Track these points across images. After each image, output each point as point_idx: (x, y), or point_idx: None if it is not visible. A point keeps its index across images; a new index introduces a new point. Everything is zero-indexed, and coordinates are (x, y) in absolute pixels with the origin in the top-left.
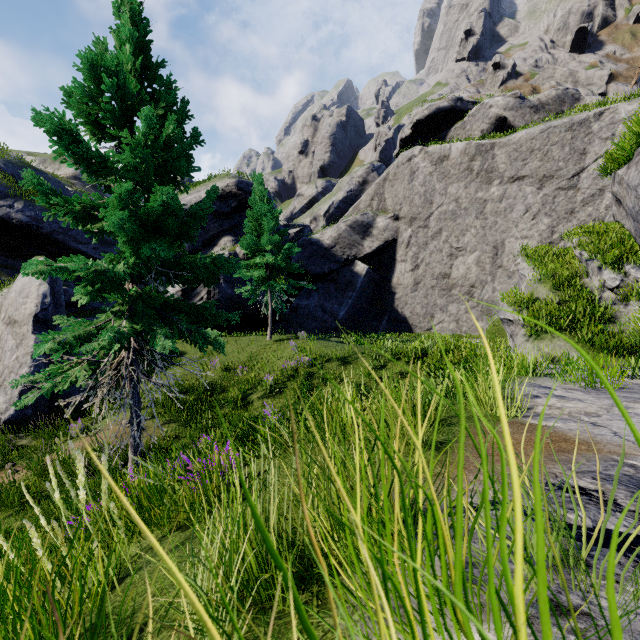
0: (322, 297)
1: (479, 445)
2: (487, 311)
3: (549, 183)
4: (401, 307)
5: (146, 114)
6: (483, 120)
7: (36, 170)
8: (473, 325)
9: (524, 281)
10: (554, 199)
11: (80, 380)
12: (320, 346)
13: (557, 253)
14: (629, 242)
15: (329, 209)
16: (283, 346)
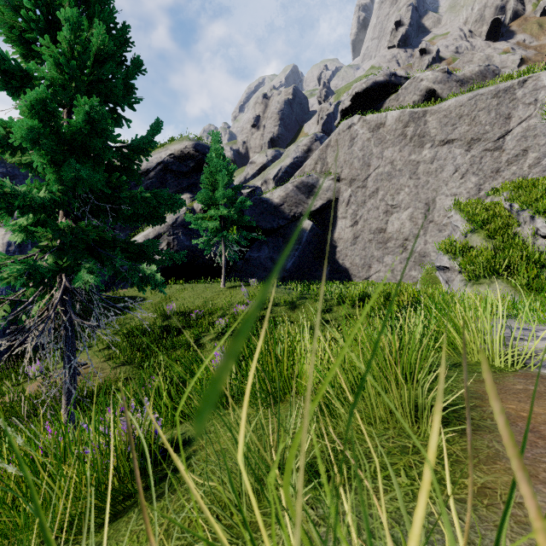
0: (272, 250)
1: (512, 416)
2: (419, 261)
3: (476, 145)
4: (342, 259)
5: (67, 15)
6: (415, 92)
7: None
8: (407, 274)
9: (457, 232)
10: (481, 160)
11: None
12: (269, 292)
13: (487, 206)
14: None
15: (278, 173)
16: (235, 292)
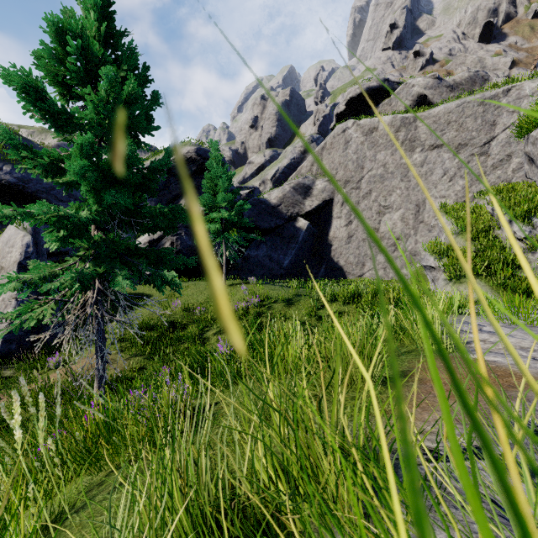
0: (269, 248)
1: (426, 380)
2: (410, 260)
3: (464, 150)
4: (337, 257)
5: (107, 72)
6: (406, 97)
7: (23, 138)
8: None
9: (443, 233)
10: (468, 164)
11: (47, 318)
12: (268, 289)
13: (472, 209)
14: (536, 199)
15: (275, 174)
16: (236, 290)
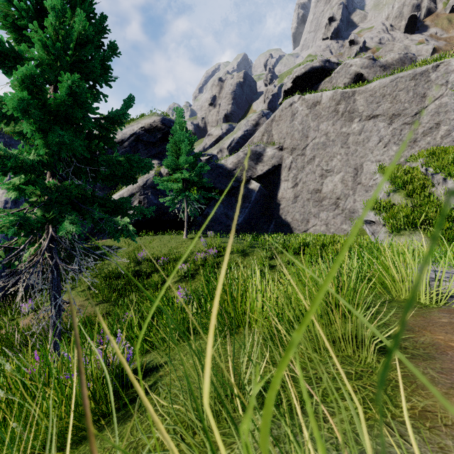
0: (226, 207)
1: (441, 346)
2: (349, 217)
3: (397, 120)
4: (284, 215)
5: (53, 3)
6: (345, 76)
7: None
8: (339, 227)
9: (381, 192)
10: (401, 132)
11: None
12: (224, 242)
13: (406, 170)
14: None
15: (231, 143)
16: (196, 242)
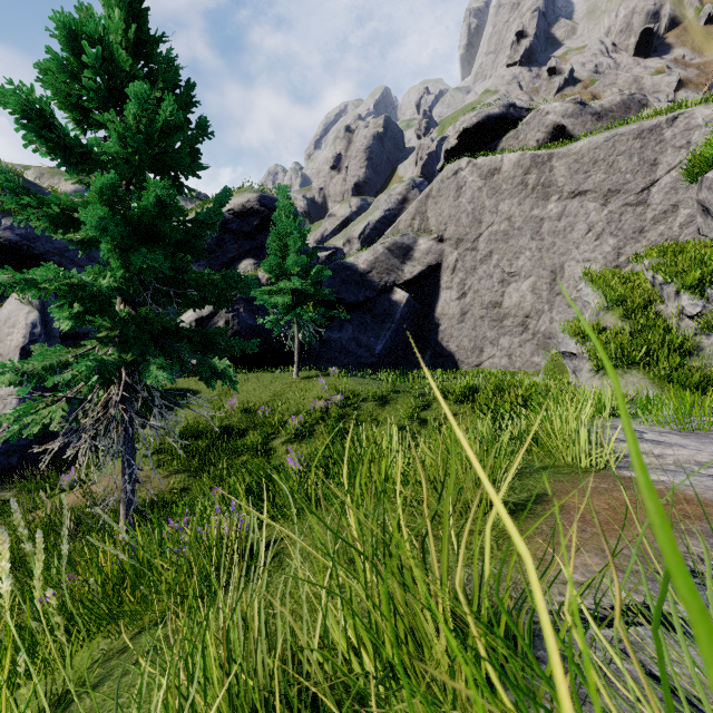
0: (356, 329)
1: (569, 508)
2: (544, 344)
3: (615, 198)
4: (446, 340)
5: (136, 90)
6: (539, 129)
7: (28, 182)
8: (528, 360)
9: (588, 309)
10: (621, 217)
11: (55, 422)
12: (354, 384)
13: (626, 277)
14: (711, 263)
15: (364, 230)
16: (312, 384)
